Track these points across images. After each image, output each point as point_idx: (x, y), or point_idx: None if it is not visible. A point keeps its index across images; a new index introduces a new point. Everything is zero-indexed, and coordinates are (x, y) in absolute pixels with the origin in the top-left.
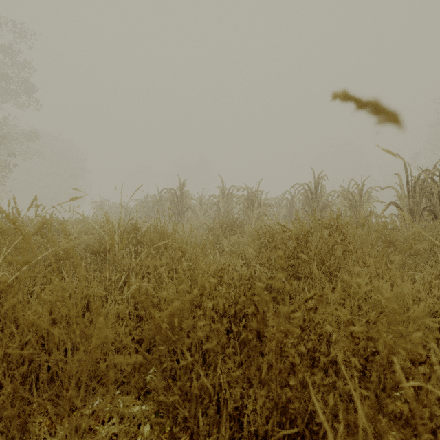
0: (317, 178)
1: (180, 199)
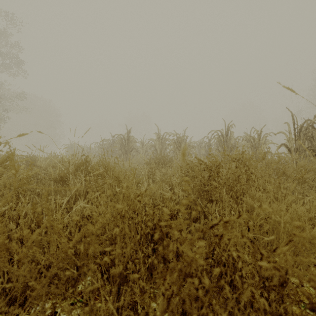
0: (228, 126)
1: (127, 142)
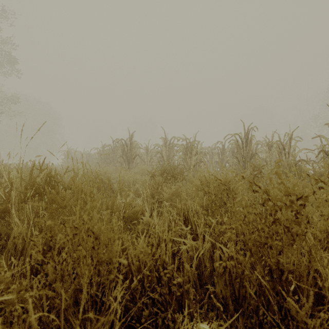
0: (247, 129)
1: (129, 148)
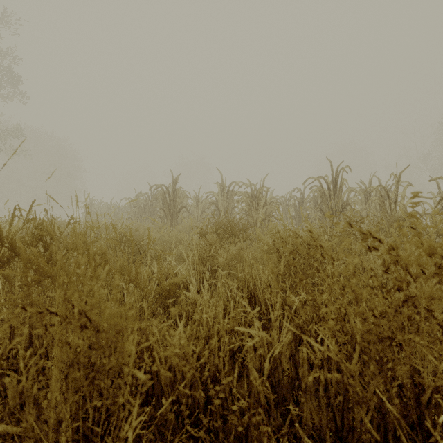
0: (336, 170)
1: (172, 197)
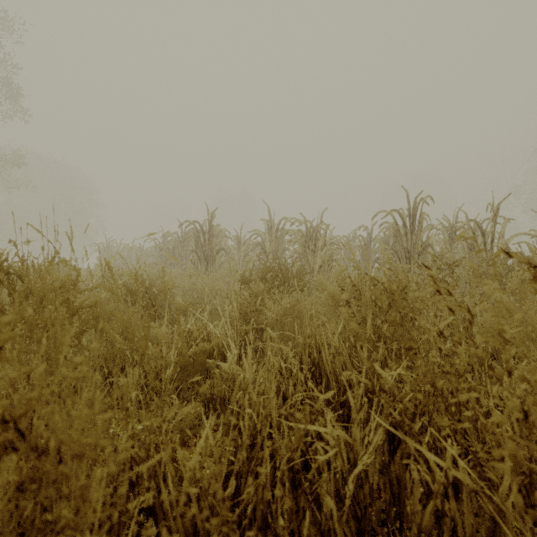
0: (414, 202)
1: (208, 237)
